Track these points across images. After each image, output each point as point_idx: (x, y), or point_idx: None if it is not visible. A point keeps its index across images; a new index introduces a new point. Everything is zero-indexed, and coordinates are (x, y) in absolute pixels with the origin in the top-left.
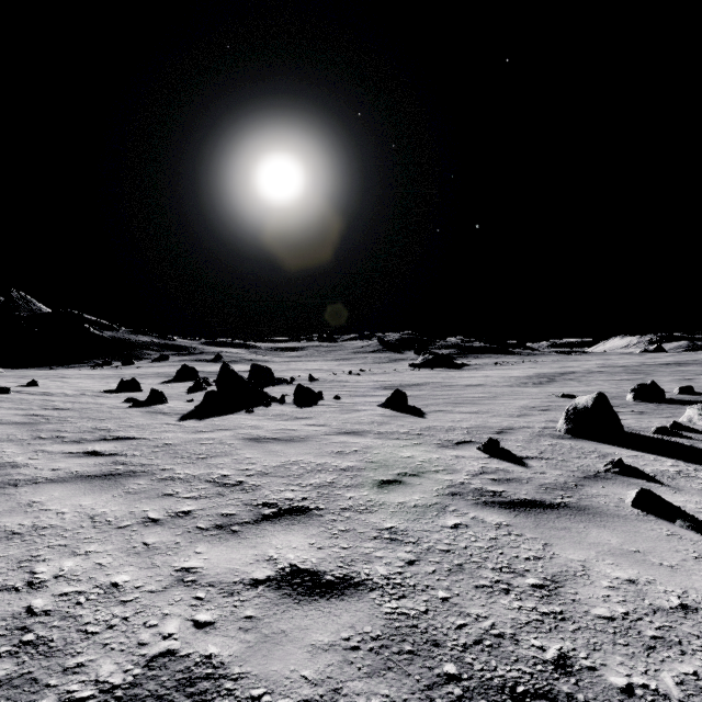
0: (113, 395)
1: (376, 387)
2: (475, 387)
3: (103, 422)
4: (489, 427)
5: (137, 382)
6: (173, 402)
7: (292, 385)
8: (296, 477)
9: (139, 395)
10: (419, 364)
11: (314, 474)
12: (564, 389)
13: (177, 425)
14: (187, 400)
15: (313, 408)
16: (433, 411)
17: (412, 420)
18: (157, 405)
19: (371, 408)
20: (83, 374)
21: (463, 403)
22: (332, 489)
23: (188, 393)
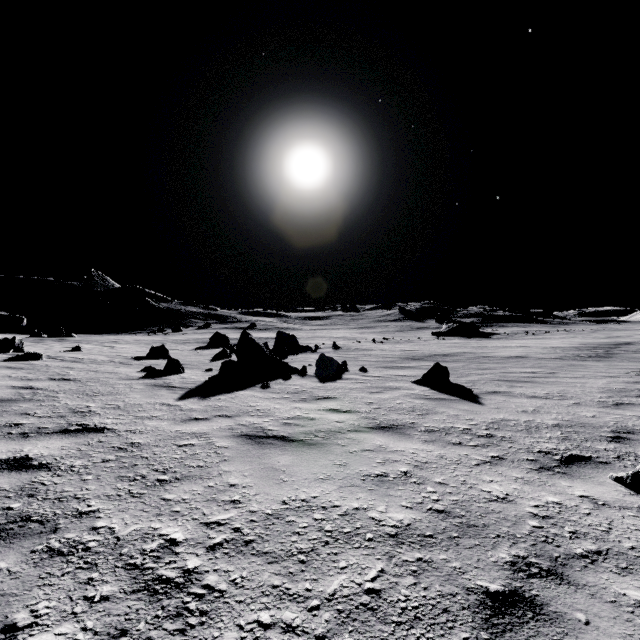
0: (138, 362)
1: (404, 357)
2: (519, 359)
3: (91, 400)
4: (590, 425)
5: (166, 349)
6: (191, 371)
7: (316, 353)
8: (302, 563)
9: (164, 362)
10: (443, 333)
11: (337, 551)
12: (639, 365)
13: (172, 406)
14: (205, 370)
15: (336, 383)
16: (487, 393)
17: (467, 408)
18: (171, 375)
19: (405, 385)
20: (135, 340)
21: (517, 380)
22: (380, 633)
23: (211, 360)
